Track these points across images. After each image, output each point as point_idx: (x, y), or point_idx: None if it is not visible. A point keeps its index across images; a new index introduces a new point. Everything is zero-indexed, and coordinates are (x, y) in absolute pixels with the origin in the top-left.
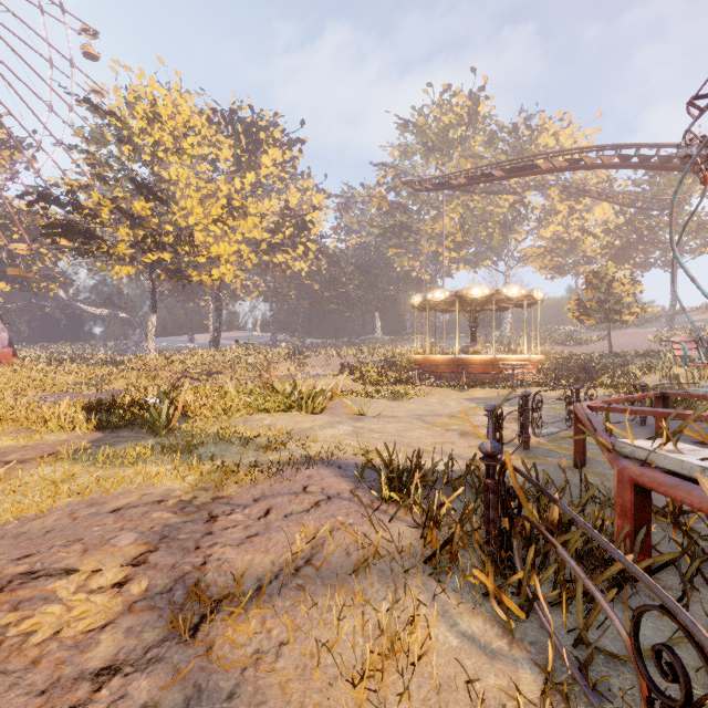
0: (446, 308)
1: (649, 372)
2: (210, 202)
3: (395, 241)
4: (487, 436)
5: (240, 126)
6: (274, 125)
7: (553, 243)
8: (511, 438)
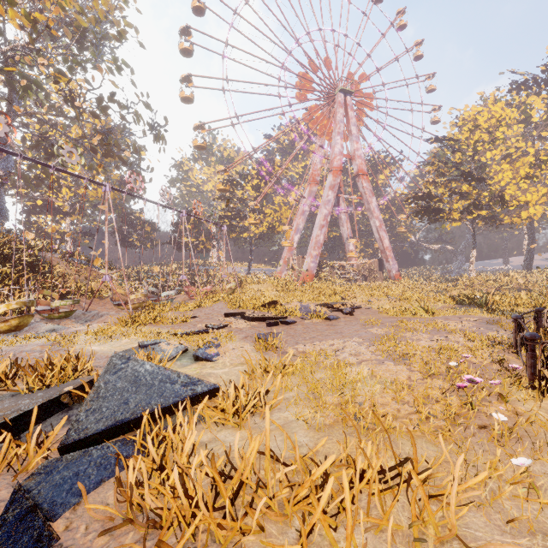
0: None
1: None
2: (519, 162)
3: None
4: None
5: None
6: None
7: None
8: None
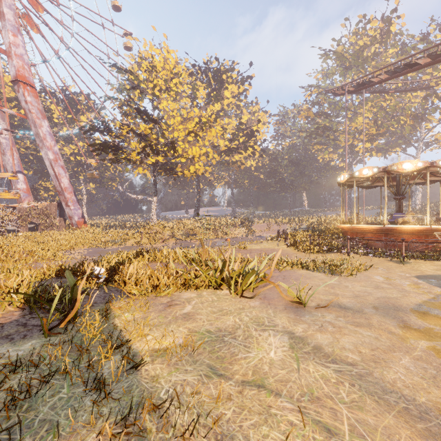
0: (369, 184)
1: None
2: (189, 123)
3: (318, 140)
4: None
5: (210, 73)
6: (232, 70)
7: None
8: None
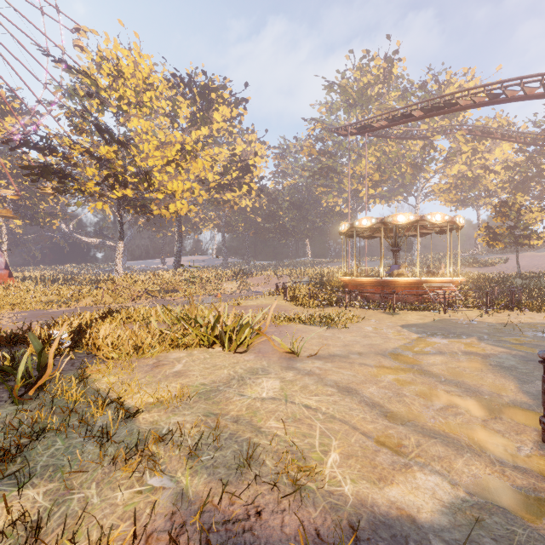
0: (370, 234)
1: None
2: (168, 149)
3: (322, 181)
4: None
5: (195, 88)
6: (224, 88)
7: (458, 180)
8: (500, 406)
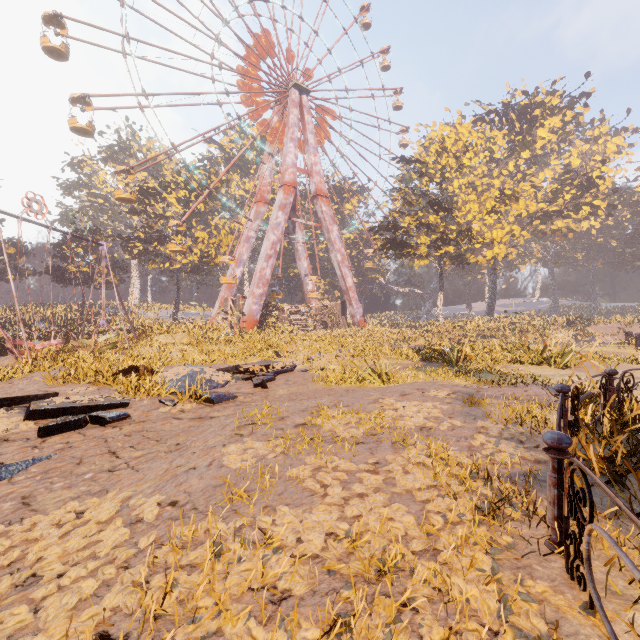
0: None
1: None
2: (485, 196)
3: None
4: None
5: (513, 115)
6: (551, 94)
7: None
8: None
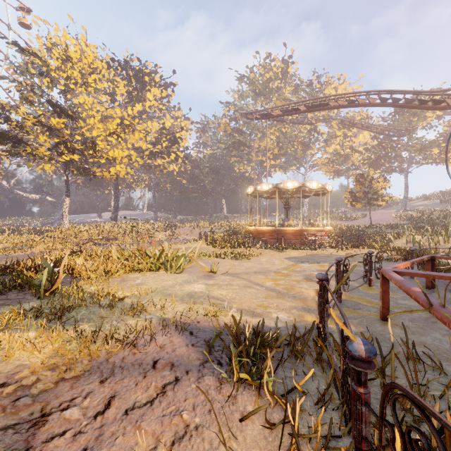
0: (269, 195)
1: (398, 238)
2: (109, 122)
3: (235, 153)
4: (319, 300)
5: (131, 71)
6: (155, 73)
7: (334, 156)
8: None
